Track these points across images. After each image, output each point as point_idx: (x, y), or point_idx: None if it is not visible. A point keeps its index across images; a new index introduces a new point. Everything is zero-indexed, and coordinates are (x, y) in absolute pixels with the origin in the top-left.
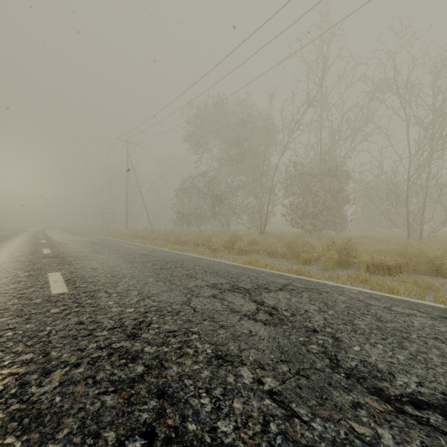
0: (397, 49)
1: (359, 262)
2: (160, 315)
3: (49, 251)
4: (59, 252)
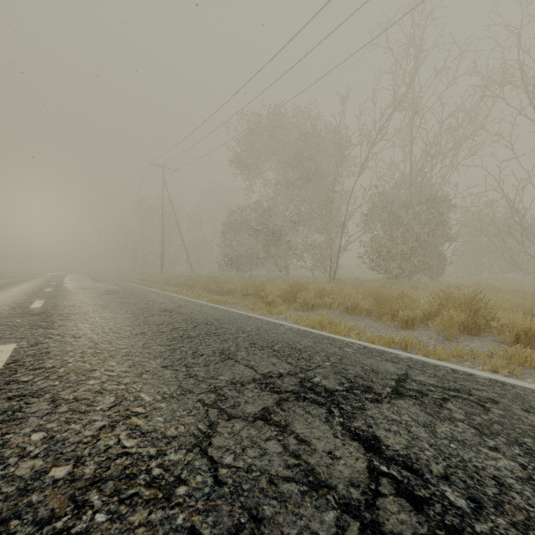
0: (522, 25)
1: (491, 326)
2: (121, 499)
3: (40, 305)
4: (52, 306)
